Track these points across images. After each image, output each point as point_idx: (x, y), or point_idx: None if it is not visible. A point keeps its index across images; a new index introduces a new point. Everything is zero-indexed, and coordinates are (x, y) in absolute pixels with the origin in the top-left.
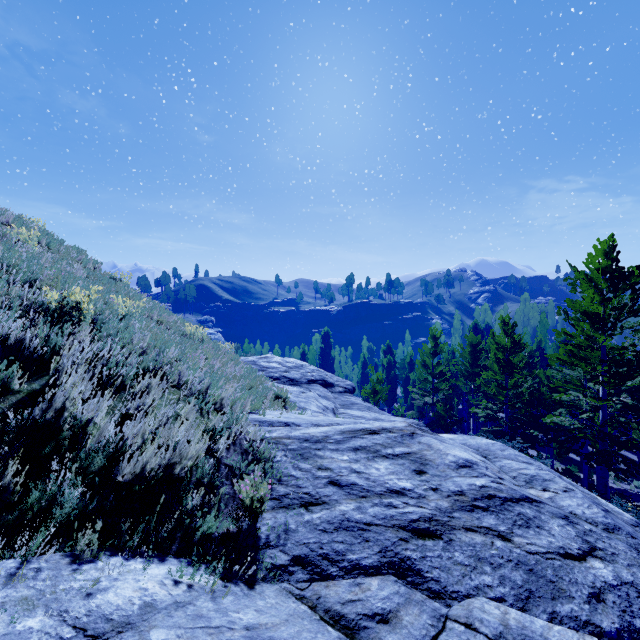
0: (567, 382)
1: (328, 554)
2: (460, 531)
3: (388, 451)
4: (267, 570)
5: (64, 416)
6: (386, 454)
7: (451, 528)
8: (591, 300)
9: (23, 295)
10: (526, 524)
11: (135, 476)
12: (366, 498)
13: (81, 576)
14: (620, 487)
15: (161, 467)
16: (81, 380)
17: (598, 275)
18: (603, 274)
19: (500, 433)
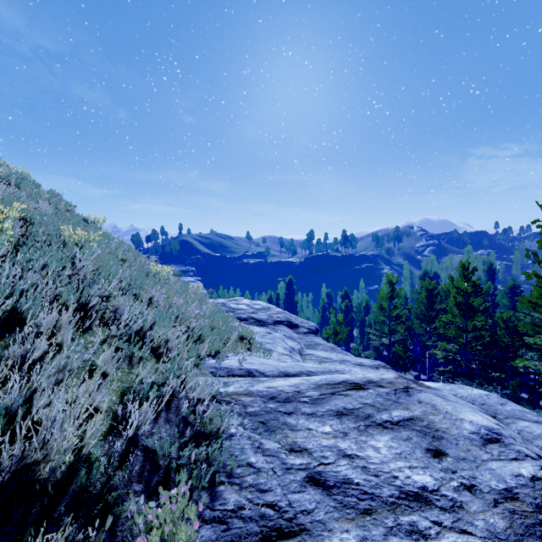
0: (536, 325)
1: None
2: None
3: (383, 416)
4: None
5: None
6: (382, 421)
7: None
8: None
9: None
10: None
11: None
12: (371, 515)
13: None
14: None
15: (4, 472)
16: None
17: None
18: None
19: (461, 374)
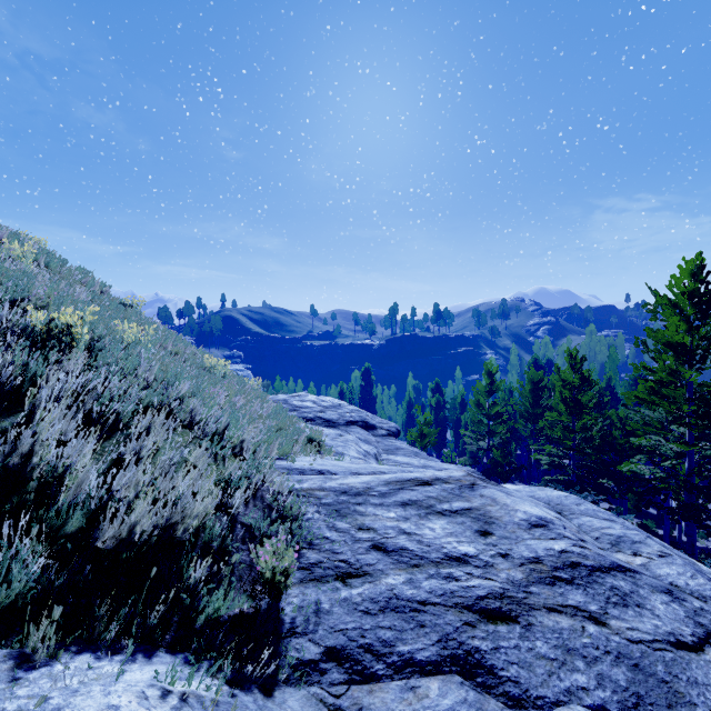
0: (646, 424)
1: (372, 645)
2: (541, 612)
3: (444, 506)
4: (291, 668)
5: (32, 462)
6: (442, 510)
7: (529, 608)
8: (676, 329)
9: (2, 316)
10: (623, 602)
11: (120, 541)
12: (419, 567)
13: (23, 690)
14: (705, 545)
15: (157, 528)
16: (62, 417)
17: (683, 300)
18: (690, 298)
19: (567, 483)
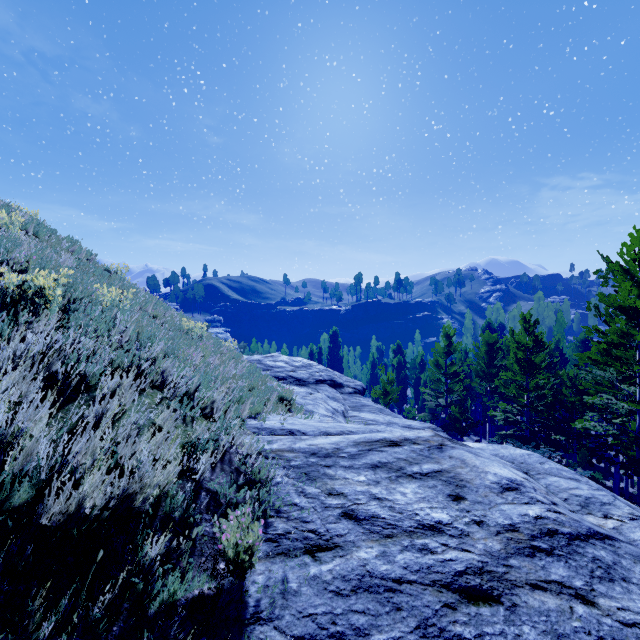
0: (598, 384)
1: (344, 633)
2: (524, 589)
3: (414, 469)
4: None
5: None
6: (412, 473)
7: (511, 585)
8: (628, 293)
9: None
10: (607, 575)
11: (68, 517)
12: (392, 538)
13: None
14: None
15: (113, 499)
16: (21, 379)
17: (634, 266)
18: None
19: (521, 438)
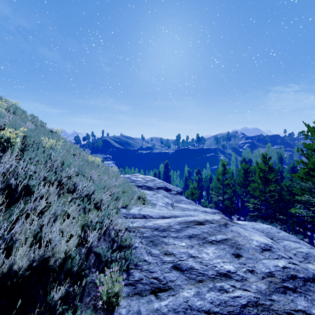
0: (303, 189)
1: None
2: None
3: (212, 238)
4: None
5: None
6: (211, 240)
7: (275, 313)
8: None
9: None
10: None
11: (3, 275)
12: (202, 282)
13: None
14: None
15: (35, 261)
16: None
17: None
18: None
19: (262, 217)
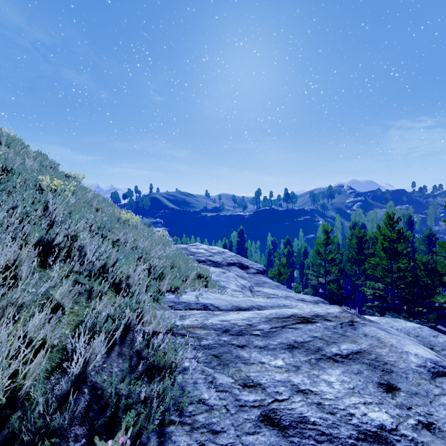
0: None
1: None
2: None
3: (333, 349)
4: None
5: None
6: (332, 354)
7: None
8: None
9: None
10: None
11: None
12: None
13: None
14: None
15: None
16: None
17: None
18: None
19: (387, 309)
